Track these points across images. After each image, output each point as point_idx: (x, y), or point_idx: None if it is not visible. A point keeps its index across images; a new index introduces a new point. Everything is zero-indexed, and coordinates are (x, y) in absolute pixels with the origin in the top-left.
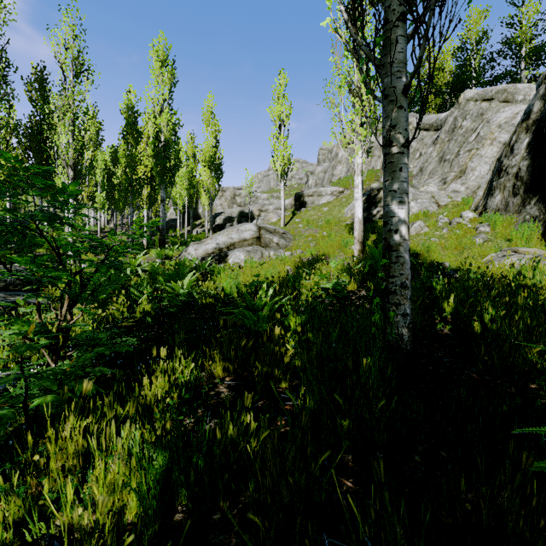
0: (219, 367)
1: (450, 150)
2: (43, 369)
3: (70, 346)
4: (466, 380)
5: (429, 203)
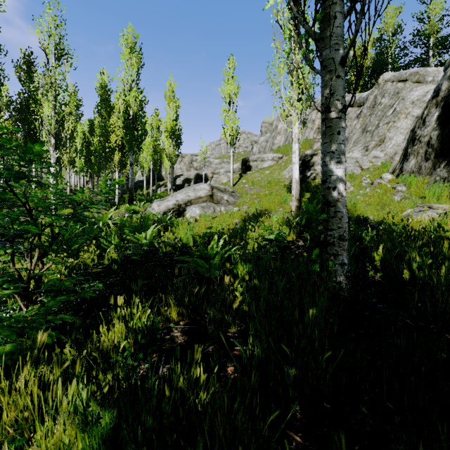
0: (174, 312)
1: (371, 123)
2: (16, 313)
3: (44, 291)
4: (401, 326)
5: (354, 167)
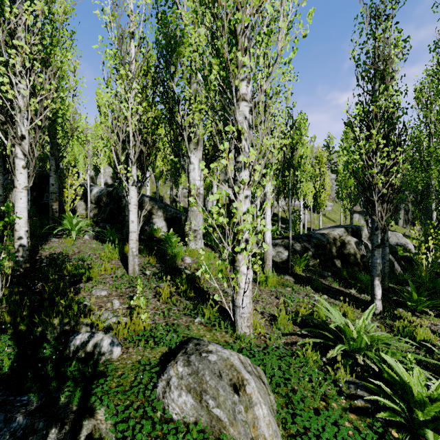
0: None
1: None
2: None
3: None
4: None
5: None
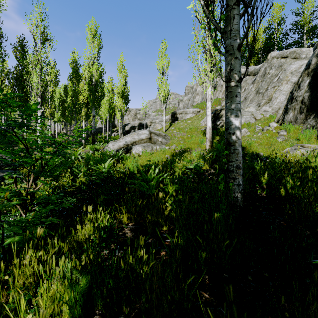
0: (125, 217)
1: (262, 87)
2: (18, 218)
3: (35, 203)
4: (277, 226)
5: (250, 118)
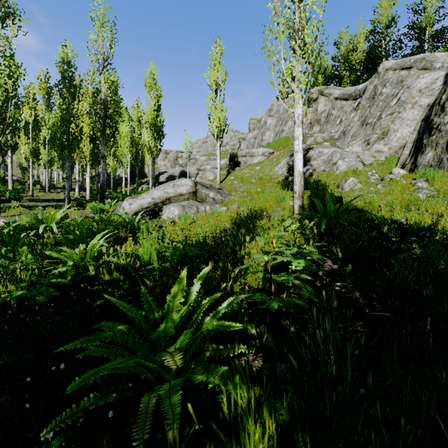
0: None
1: (372, 114)
2: None
3: None
4: None
5: (355, 162)
